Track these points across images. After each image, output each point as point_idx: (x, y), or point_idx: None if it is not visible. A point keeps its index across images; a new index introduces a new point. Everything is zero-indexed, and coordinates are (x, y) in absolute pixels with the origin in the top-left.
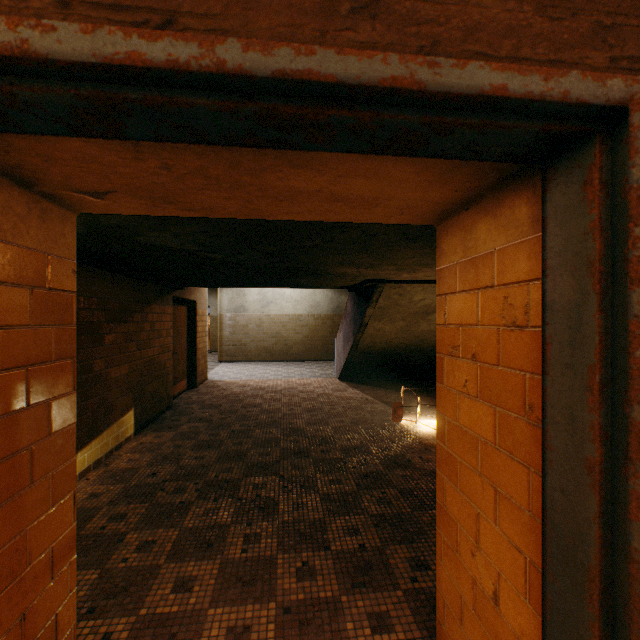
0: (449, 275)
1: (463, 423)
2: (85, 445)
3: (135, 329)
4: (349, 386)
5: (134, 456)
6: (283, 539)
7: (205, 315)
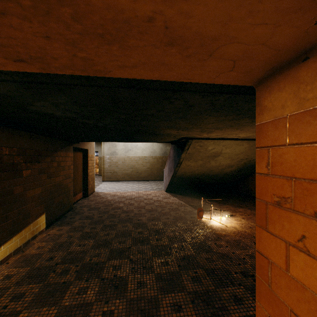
0: (274, 129)
1: (298, 277)
2: (7, 241)
3: (46, 166)
4: (171, 195)
5: (42, 244)
6: (129, 316)
7: (93, 157)
